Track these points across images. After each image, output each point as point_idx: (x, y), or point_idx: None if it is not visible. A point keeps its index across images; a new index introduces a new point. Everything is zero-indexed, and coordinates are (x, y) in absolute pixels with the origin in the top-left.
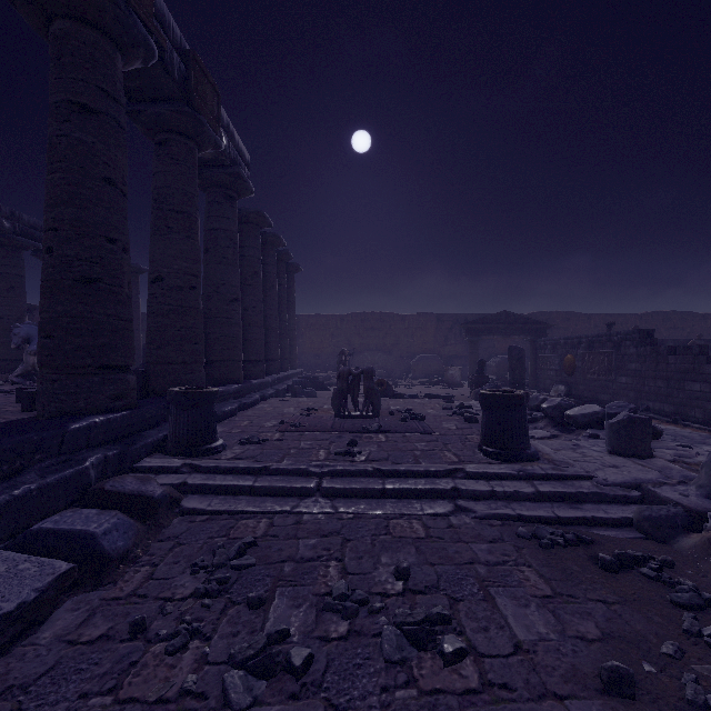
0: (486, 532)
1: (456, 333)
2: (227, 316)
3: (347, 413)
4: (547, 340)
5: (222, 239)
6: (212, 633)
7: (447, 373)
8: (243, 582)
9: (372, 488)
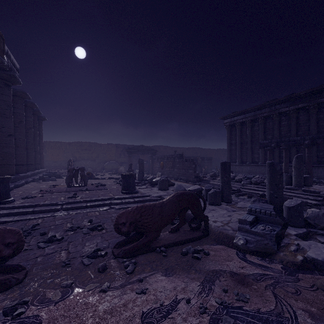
0: (117, 211)
1: (124, 153)
2: (6, 142)
3: (72, 185)
4: (156, 156)
5: (3, 105)
6: (29, 242)
7: (119, 169)
8: (37, 232)
9: (82, 205)
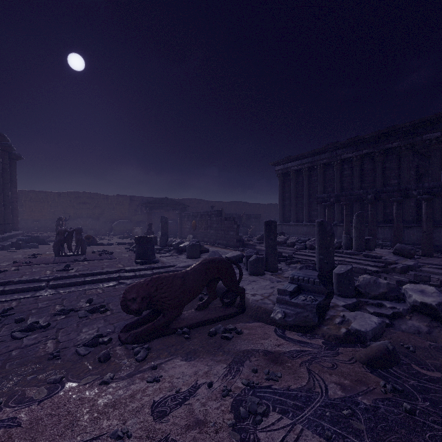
0: None
1: (141, 208)
2: None
3: (64, 254)
4: (185, 213)
5: None
6: None
7: (133, 231)
8: (10, 319)
9: (78, 281)
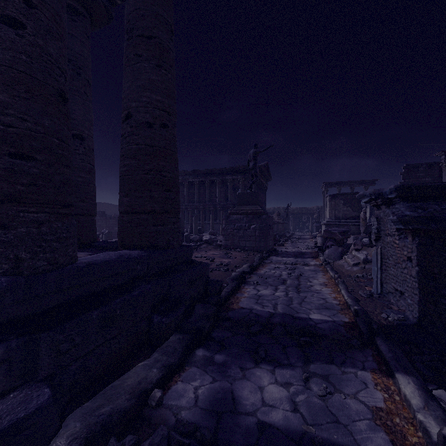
0: None
1: None
2: None
3: None
4: None
5: None
6: None
7: None
8: None
9: None
